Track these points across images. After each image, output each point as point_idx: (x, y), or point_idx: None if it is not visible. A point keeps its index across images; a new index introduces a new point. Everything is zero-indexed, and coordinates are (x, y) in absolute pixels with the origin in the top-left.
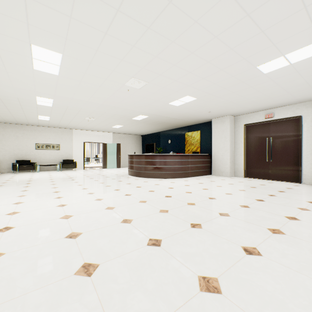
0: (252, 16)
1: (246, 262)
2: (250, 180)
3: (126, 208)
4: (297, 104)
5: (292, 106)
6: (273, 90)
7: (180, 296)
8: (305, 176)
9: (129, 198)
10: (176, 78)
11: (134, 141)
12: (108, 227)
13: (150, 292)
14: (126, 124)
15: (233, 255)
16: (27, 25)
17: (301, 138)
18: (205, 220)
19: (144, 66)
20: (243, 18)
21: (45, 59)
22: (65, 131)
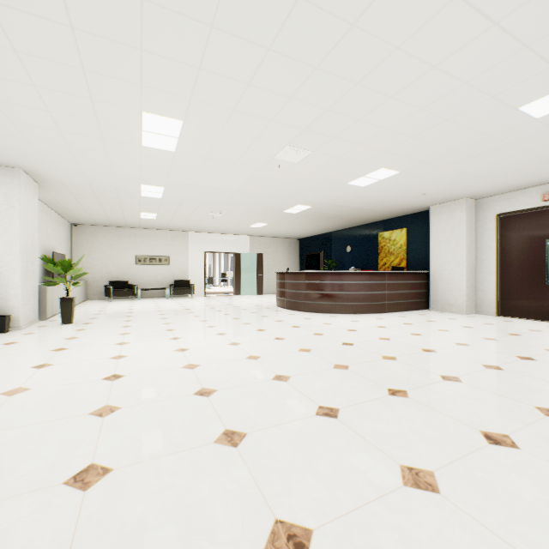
0: (505, 25)
1: (487, 454)
2: (509, 320)
3: (278, 359)
4: None
5: None
6: None
7: (371, 488)
8: None
9: (282, 343)
10: (361, 141)
11: (285, 249)
12: (253, 384)
13: (325, 477)
14: (274, 221)
15: (464, 442)
16: (140, 87)
17: None
18: (415, 385)
19: (306, 126)
20: (486, 31)
21: (158, 131)
22: (177, 236)
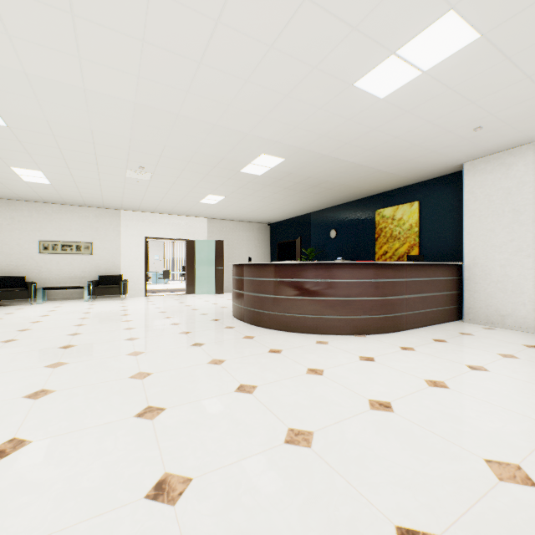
0: None
1: None
2: None
3: None
4: None
5: None
6: None
7: None
8: None
9: None
10: None
11: (253, 236)
12: None
13: None
14: (232, 192)
15: None
16: None
17: None
18: None
19: None
20: None
21: None
22: (105, 215)
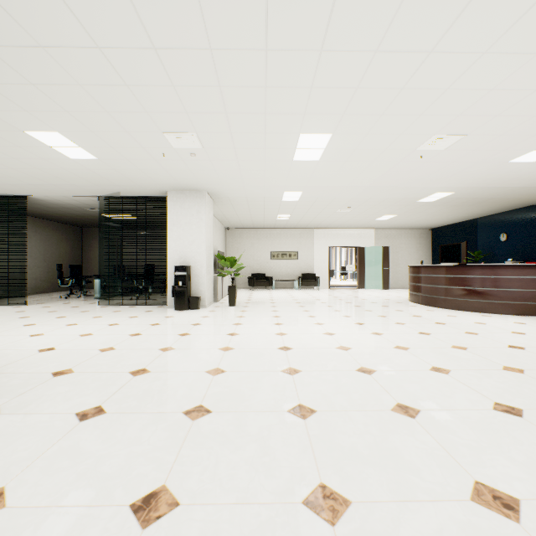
0: None
1: None
2: None
3: (429, 353)
4: None
5: None
6: None
7: None
8: None
9: (429, 338)
10: None
11: (414, 241)
12: (411, 371)
13: (521, 464)
14: (404, 212)
15: None
16: (303, 116)
17: None
18: None
19: (461, 111)
20: None
21: (309, 146)
22: (304, 233)
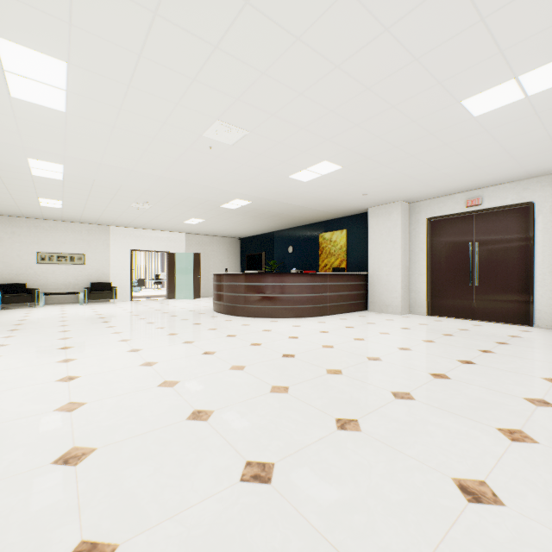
0: None
1: (472, 525)
2: (439, 320)
3: (201, 384)
4: (524, 181)
5: (515, 184)
6: (486, 152)
7: None
8: (540, 314)
9: (211, 359)
10: (303, 124)
11: (226, 249)
12: (157, 432)
13: None
14: (211, 217)
15: (439, 505)
16: None
17: (532, 244)
18: (367, 410)
19: (239, 94)
20: None
21: (31, 74)
22: (95, 230)
